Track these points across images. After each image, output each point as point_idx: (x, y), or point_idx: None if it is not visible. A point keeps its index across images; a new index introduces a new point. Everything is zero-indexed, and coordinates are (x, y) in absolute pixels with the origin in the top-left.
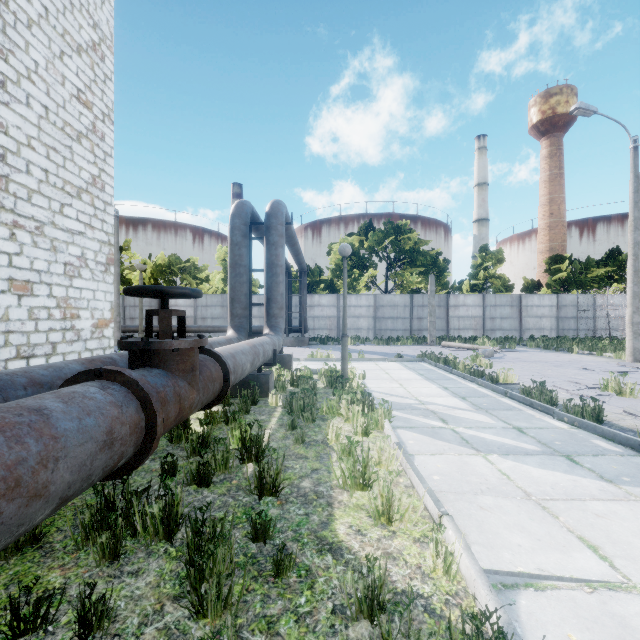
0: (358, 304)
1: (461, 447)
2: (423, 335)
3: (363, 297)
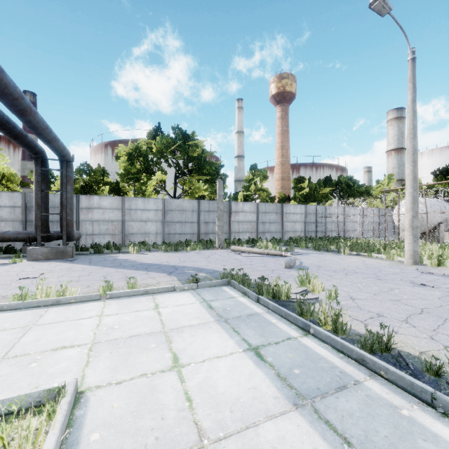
0: (145, 208)
1: None
2: (209, 238)
3: (151, 200)
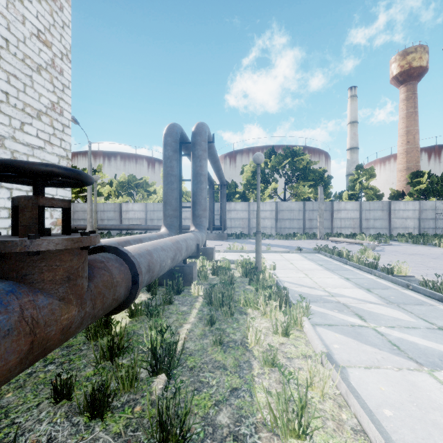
0: (264, 209)
1: (396, 356)
2: (313, 232)
3: (267, 204)
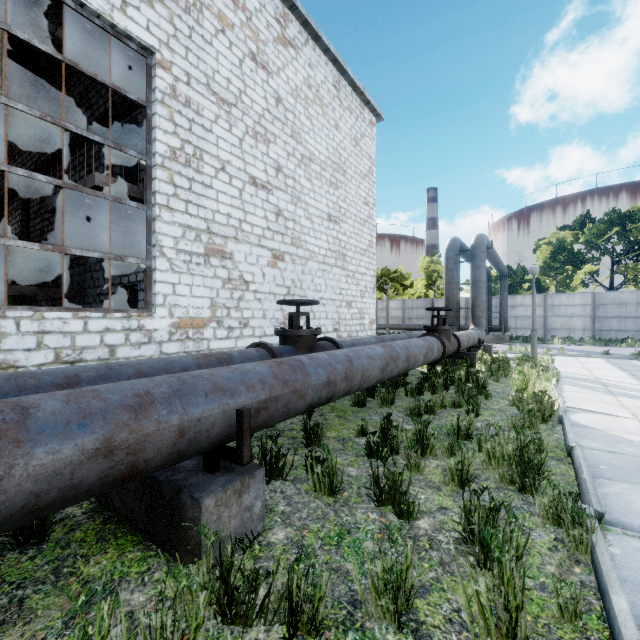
0: (570, 303)
1: (603, 393)
2: None
3: (577, 295)
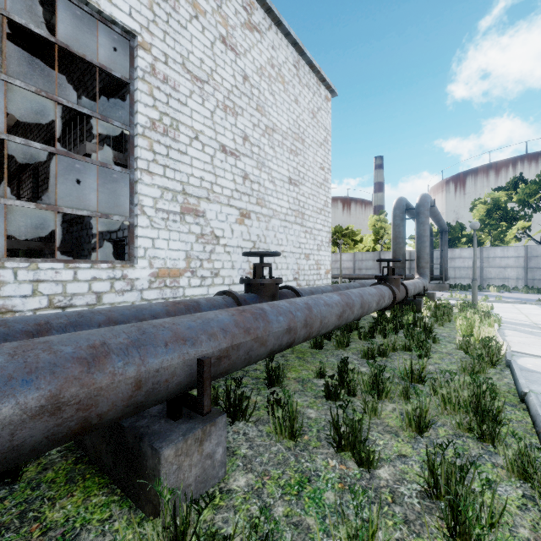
0: (504, 255)
1: None
2: None
3: (510, 248)
